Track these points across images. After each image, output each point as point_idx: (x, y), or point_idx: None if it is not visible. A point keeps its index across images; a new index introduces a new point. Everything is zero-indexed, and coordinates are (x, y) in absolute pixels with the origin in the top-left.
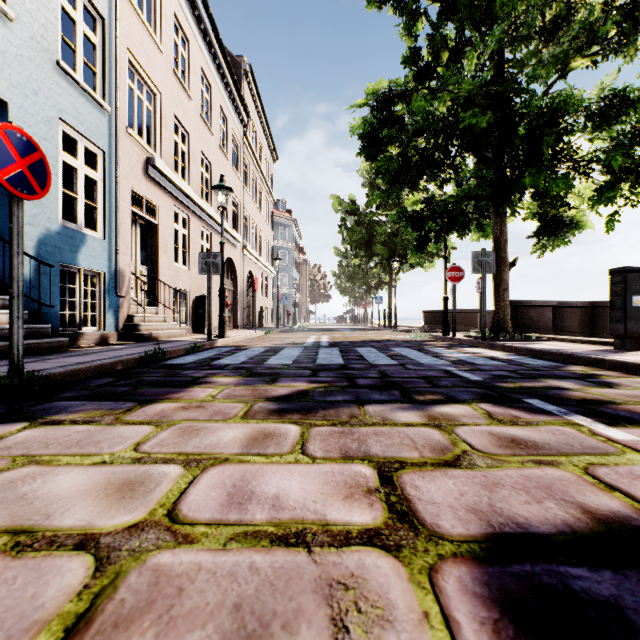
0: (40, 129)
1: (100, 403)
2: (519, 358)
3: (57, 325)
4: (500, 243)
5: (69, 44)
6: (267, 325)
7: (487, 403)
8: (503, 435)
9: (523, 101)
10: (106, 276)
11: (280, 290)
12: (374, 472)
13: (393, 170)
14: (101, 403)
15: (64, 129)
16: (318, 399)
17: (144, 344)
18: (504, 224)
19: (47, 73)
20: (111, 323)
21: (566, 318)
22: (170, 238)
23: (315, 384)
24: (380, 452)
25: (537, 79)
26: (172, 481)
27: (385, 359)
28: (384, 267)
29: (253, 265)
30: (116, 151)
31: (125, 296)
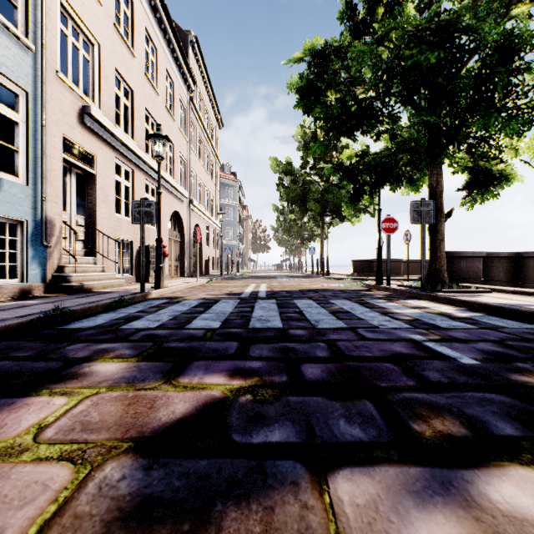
0: None
1: None
2: (479, 316)
3: None
4: (436, 194)
5: None
6: (213, 272)
7: None
8: None
9: (472, 39)
10: (29, 224)
11: (226, 242)
12: None
13: (332, 118)
14: None
15: None
16: (235, 441)
17: (67, 297)
18: (440, 175)
19: None
20: (36, 274)
21: (493, 268)
22: (111, 189)
23: (239, 380)
24: None
25: (489, 13)
26: None
27: (329, 318)
28: (316, 221)
29: (200, 219)
30: (42, 93)
31: (55, 246)
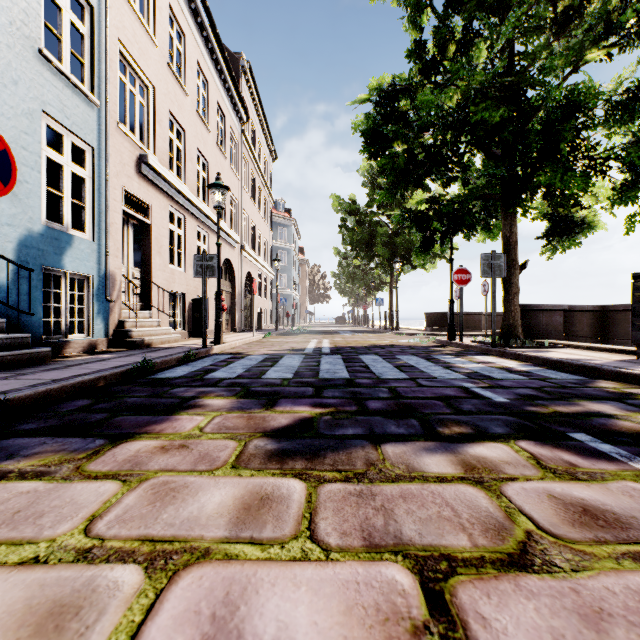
0: (20, 122)
1: (64, 440)
2: (538, 370)
3: (40, 333)
4: (510, 245)
5: (54, 32)
6: (266, 327)
7: (527, 440)
8: (568, 499)
9: (538, 94)
10: (95, 280)
11: (279, 291)
12: (415, 582)
13: (398, 168)
14: (65, 440)
15: (48, 123)
16: (325, 433)
17: (135, 352)
18: (514, 225)
19: (28, 62)
20: (100, 329)
21: (576, 322)
22: (165, 239)
23: (320, 409)
24: (416, 536)
25: (554, 70)
26: (123, 605)
27: (393, 371)
28: (385, 268)
29: (252, 266)
30: (106, 147)
31: (116, 300)
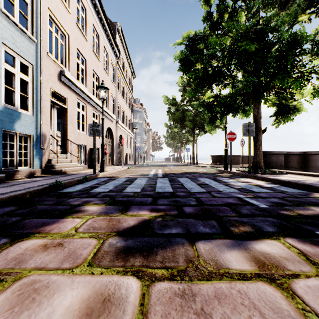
0: None
1: None
2: (277, 186)
3: (0, 166)
4: (257, 119)
5: None
6: (130, 163)
7: (291, 237)
8: None
9: (275, 36)
10: (34, 137)
11: (137, 144)
12: None
13: (199, 77)
14: None
15: (5, 49)
16: (157, 232)
17: (55, 176)
18: (259, 109)
19: None
20: (37, 164)
21: (290, 160)
22: (74, 116)
23: (155, 213)
24: None
25: (284, 23)
26: None
27: (197, 187)
28: (190, 133)
29: (122, 131)
30: (40, 65)
31: (46, 148)
